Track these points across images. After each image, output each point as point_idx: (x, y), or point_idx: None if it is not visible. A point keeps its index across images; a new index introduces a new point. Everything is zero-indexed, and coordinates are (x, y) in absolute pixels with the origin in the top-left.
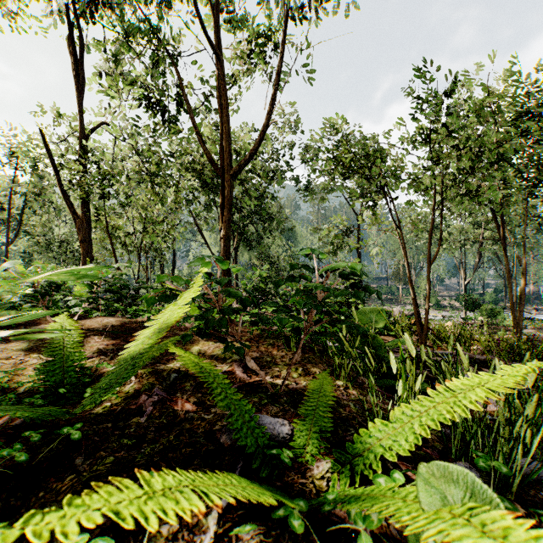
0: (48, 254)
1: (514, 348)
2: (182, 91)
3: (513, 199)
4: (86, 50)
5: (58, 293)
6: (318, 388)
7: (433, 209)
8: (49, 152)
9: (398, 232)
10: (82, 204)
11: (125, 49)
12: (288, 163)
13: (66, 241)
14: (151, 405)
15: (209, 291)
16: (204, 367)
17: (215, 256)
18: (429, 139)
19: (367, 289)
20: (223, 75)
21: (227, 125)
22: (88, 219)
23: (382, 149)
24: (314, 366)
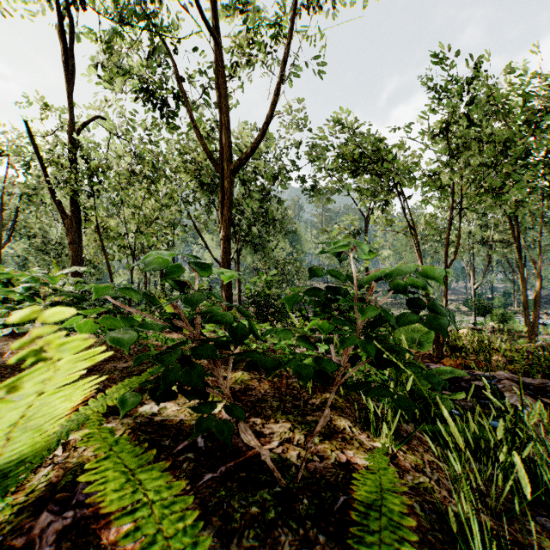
0: (45, 258)
1: (541, 359)
2: (180, 81)
3: (527, 200)
4: (77, 39)
5: (1, 306)
6: (369, 497)
7: (451, 208)
8: (35, 146)
9: (412, 233)
10: (71, 202)
11: (120, 38)
12: (293, 163)
13: (62, 243)
14: (51, 543)
15: (179, 312)
16: (146, 484)
17: (185, 255)
18: (447, 132)
19: (436, 309)
20: (223, 61)
21: (227, 116)
22: (78, 219)
23: (394, 145)
24: (341, 416)
